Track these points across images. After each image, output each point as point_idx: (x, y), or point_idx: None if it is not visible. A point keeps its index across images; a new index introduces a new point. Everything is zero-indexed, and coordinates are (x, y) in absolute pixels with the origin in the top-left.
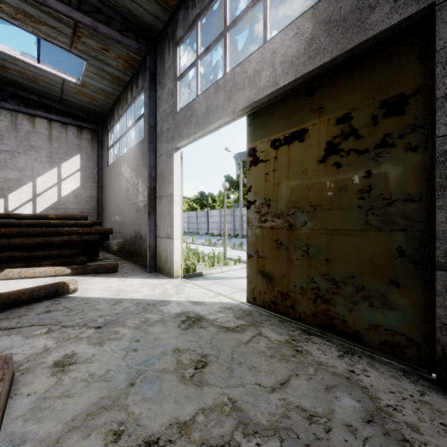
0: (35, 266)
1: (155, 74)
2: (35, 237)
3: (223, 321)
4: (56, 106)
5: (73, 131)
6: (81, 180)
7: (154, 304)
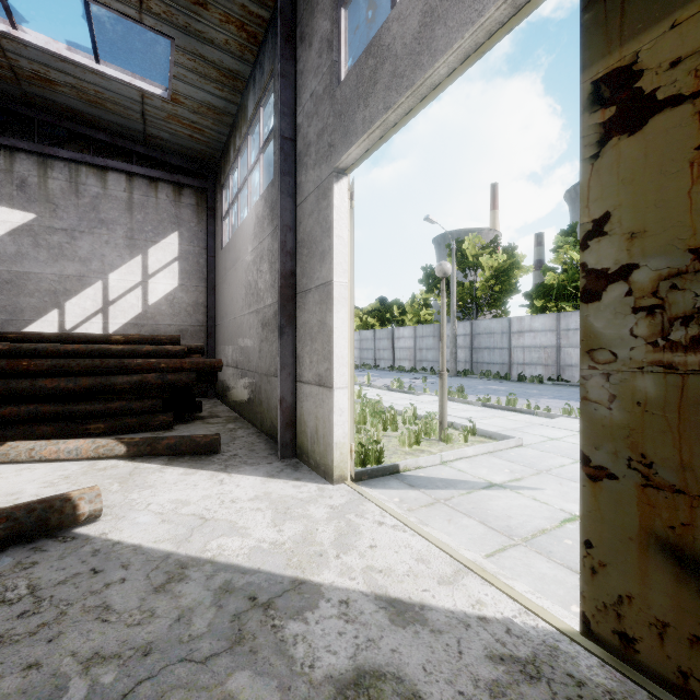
0: (78, 432)
1: (294, 25)
2: (83, 375)
3: None
4: (140, 150)
5: (167, 193)
6: (180, 276)
7: (268, 604)
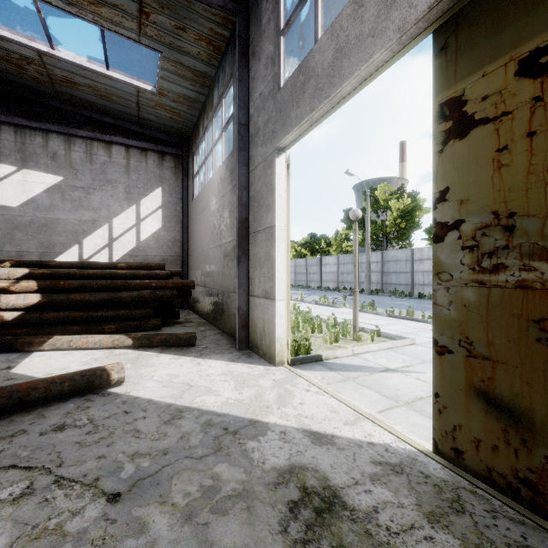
0: (97, 330)
1: (247, 44)
2: (100, 291)
3: (396, 527)
4: (135, 129)
5: (154, 159)
6: (163, 220)
7: (235, 432)
